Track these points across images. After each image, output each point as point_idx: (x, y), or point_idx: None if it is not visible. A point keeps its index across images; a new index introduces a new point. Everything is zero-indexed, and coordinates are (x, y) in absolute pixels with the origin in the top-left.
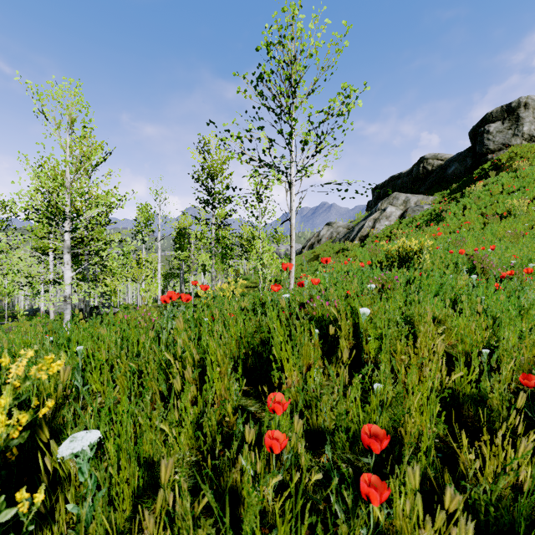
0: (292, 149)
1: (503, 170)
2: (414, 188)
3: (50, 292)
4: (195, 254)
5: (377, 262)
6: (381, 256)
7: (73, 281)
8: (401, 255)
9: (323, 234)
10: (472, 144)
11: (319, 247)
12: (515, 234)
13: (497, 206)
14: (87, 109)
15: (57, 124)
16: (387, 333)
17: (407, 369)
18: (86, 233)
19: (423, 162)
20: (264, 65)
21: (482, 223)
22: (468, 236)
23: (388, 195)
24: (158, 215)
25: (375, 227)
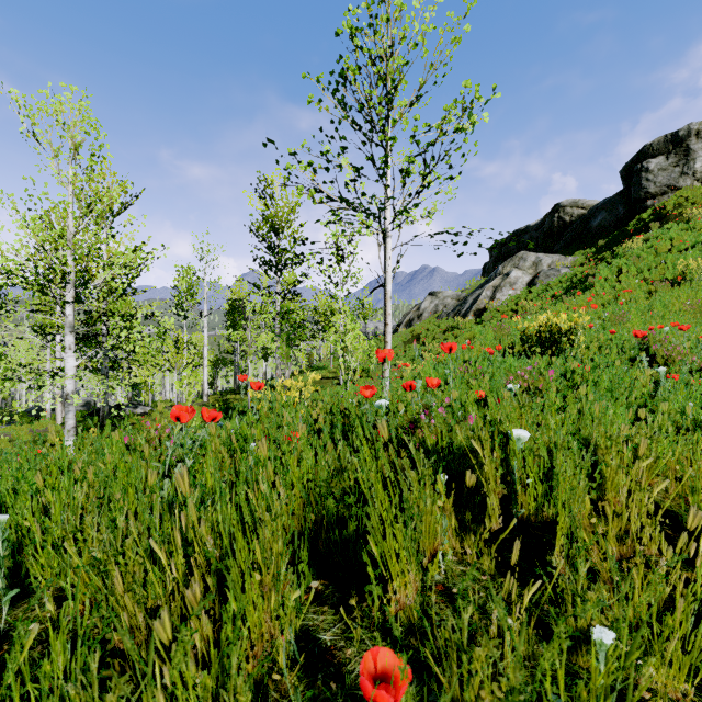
0: (388, 184)
1: (669, 220)
2: (546, 246)
3: (43, 388)
4: (253, 334)
5: (508, 347)
6: (511, 337)
7: (75, 373)
8: (543, 336)
9: (426, 307)
10: (625, 186)
11: (420, 324)
12: (696, 307)
13: (665, 268)
14: (97, 130)
15: (54, 150)
16: (556, 471)
17: (602, 543)
18: (104, 306)
19: (558, 211)
20: (347, 57)
21: (647, 292)
22: (630, 310)
23: (511, 255)
24: (204, 281)
25: (496, 298)
